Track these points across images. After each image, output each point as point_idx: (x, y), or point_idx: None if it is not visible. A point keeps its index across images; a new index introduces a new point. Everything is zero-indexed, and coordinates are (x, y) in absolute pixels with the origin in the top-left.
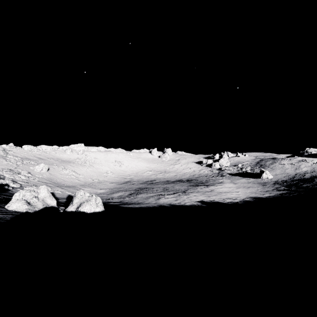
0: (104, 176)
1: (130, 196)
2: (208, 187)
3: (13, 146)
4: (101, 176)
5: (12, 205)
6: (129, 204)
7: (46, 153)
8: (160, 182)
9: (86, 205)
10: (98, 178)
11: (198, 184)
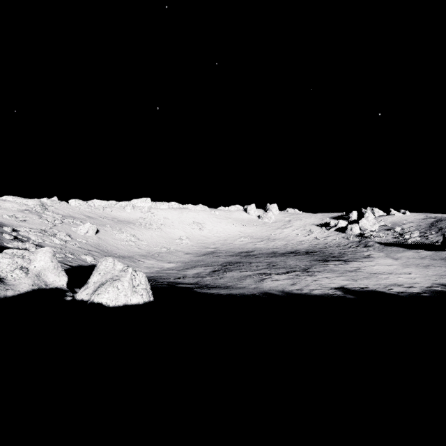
0: (176, 243)
1: (213, 275)
2: (347, 264)
3: (56, 200)
4: (173, 243)
5: None
6: (210, 287)
7: (99, 210)
8: (261, 254)
9: (108, 289)
10: (168, 246)
11: (327, 258)
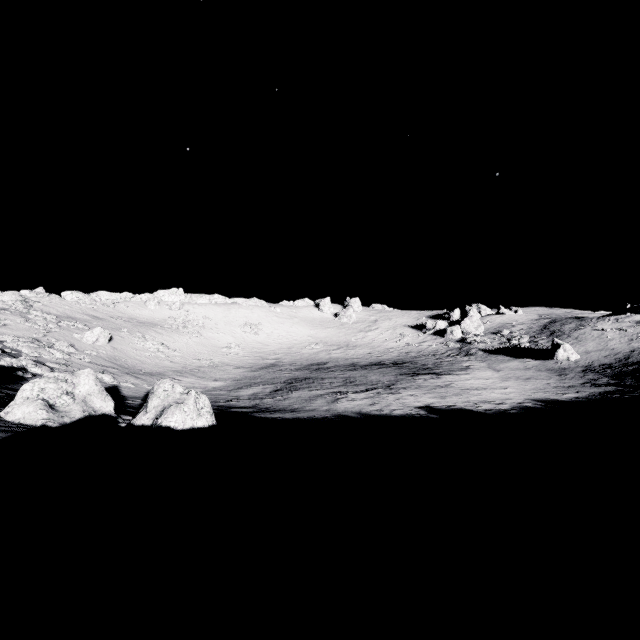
0: (222, 353)
1: (275, 396)
2: (439, 378)
3: (43, 293)
4: (217, 353)
5: (15, 410)
6: (272, 411)
7: (108, 307)
8: (337, 367)
9: (175, 412)
10: (211, 358)
11: (418, 371)
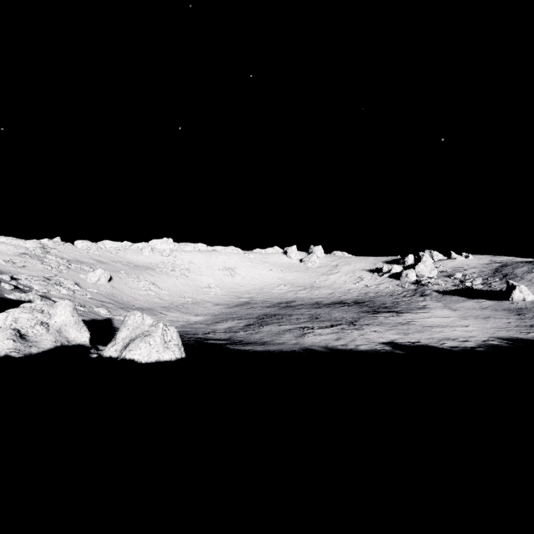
0: (204, 292)
1: (247, 329)
2: (400, 316)
3: (59, 241)
4: (200, 292)
5: None
6: (245, 344)
7: (111, 253)
8: (303, 305)
9: (140, 344)
10: (194, 296)
11: (378, 309)
